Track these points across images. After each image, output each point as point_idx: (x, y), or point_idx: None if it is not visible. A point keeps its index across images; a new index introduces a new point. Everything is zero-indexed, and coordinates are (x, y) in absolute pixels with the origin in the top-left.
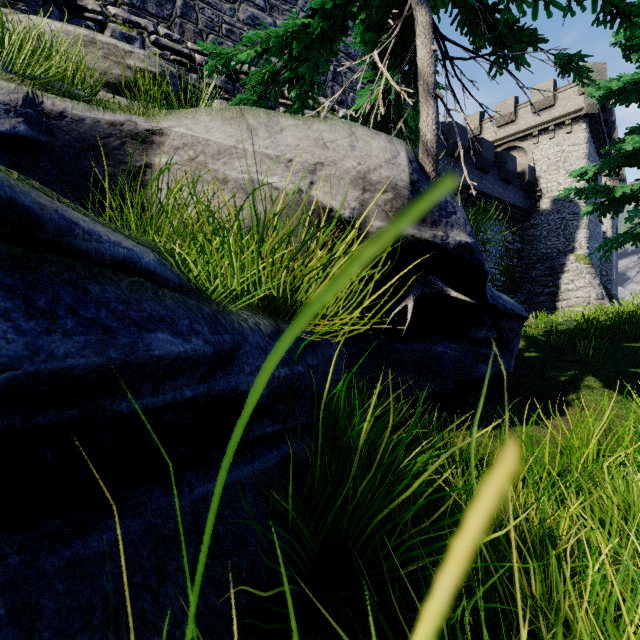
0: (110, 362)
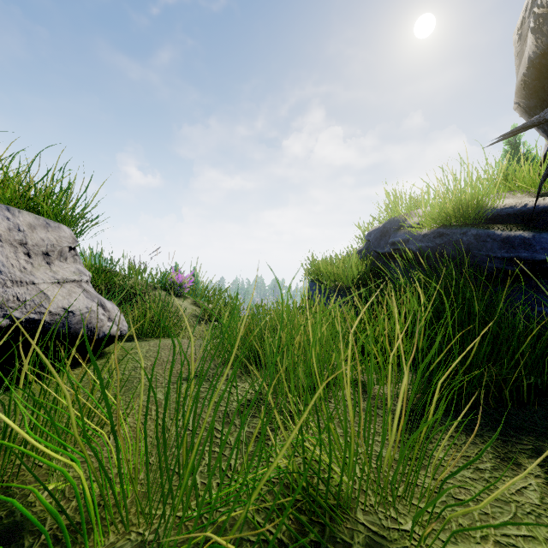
0: (391, 242)
